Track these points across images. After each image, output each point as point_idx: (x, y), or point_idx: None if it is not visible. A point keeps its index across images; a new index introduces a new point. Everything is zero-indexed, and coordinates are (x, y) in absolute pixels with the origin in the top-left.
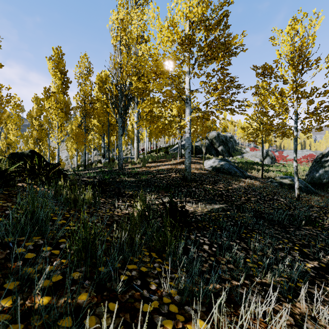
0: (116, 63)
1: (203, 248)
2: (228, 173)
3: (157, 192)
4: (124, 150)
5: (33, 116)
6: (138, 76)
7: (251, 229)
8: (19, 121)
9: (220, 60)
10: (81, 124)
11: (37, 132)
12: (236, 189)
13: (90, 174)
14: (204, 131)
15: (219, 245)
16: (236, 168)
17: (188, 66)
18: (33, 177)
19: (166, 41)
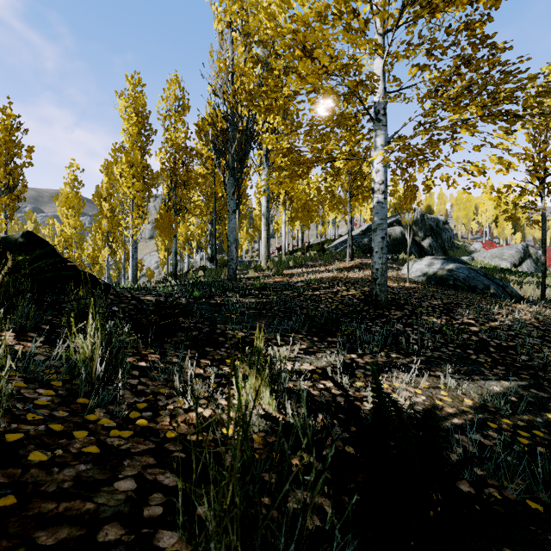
0: (223, 67)
1: None
2: (468, 289)
3: (308, 332)
4: (248, 250)
5: (102, 195)
6: (262, 66)
7: None
8: (78, 202)
9: None
10: (169, 199)
11: (108, 221)
12: (515, 330)
13: (166, 287)
14: (410, 196)
15: None
16: (485, 278)
17: (380, 34)
18: None
19: None
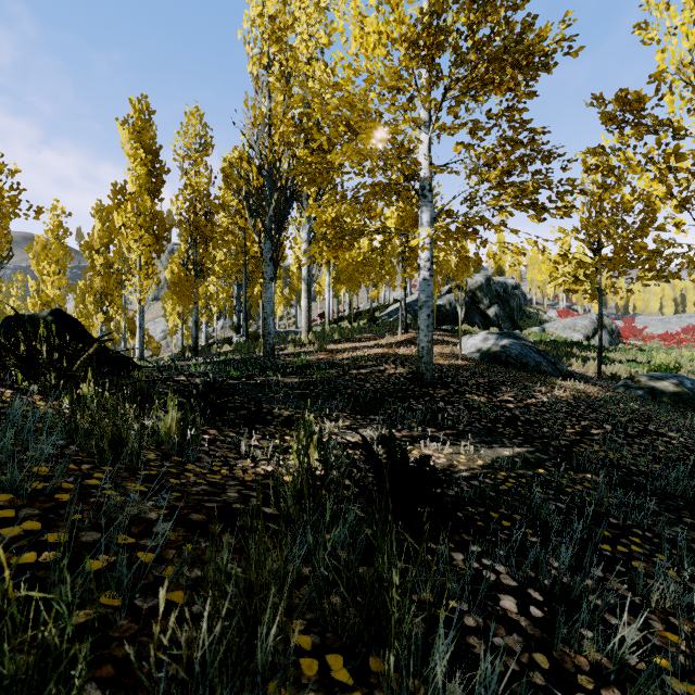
0: (259, 116)
1: (500, 607)
2: (520, 366)
3: (352, 411)
4: (283, 317)
5: (93, 246)
6: (306, 136)
7: (621, 526)
8: (63, 255)
9: (506, 87)
10: (188, 258)
11: (101, 279)
12: (548, 407)
13: (197, 366)
14: (462, 268)
15: (547, 595)
16: (538, 355)
17: (426, 109)
18: (31, 374)
19: (374, 47)
